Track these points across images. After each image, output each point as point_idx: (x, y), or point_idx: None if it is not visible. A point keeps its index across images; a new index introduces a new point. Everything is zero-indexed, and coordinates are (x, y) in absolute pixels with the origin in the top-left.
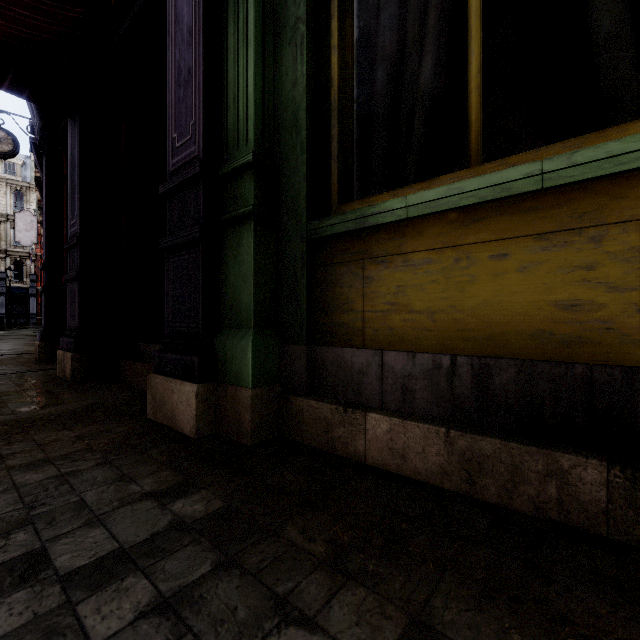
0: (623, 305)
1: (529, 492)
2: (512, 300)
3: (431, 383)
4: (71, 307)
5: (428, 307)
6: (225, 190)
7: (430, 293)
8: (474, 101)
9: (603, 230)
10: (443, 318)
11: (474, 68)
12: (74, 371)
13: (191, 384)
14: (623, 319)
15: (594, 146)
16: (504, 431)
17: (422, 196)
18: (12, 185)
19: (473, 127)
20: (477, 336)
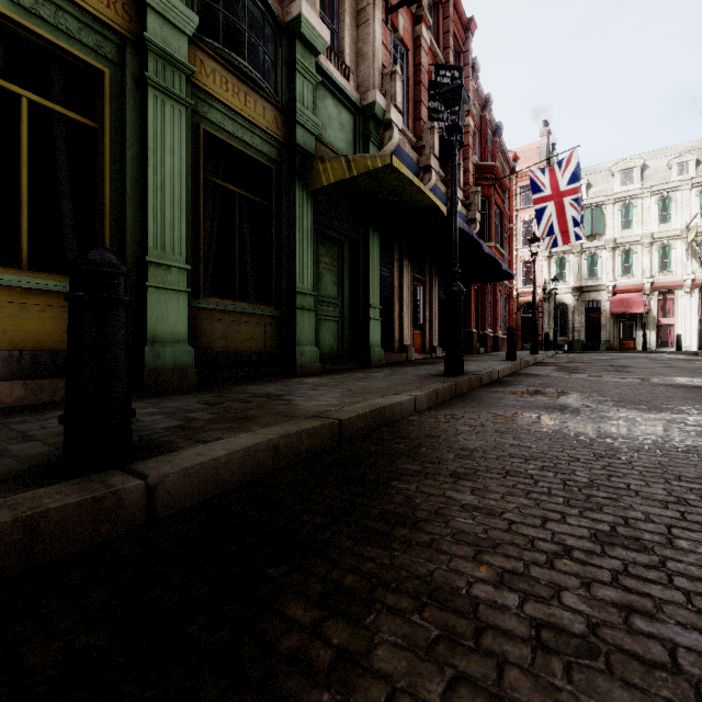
0: None
1: (61, 393)
2: (48, 329)
3: (8, 364)
4: None
5: (4, 329)
6: None
7: (5, 322)
8: (25, 241)
9: None
10: (13, 334)
11: (25, 226)
12: None
13: None
14: None
15: None
16: (46, 378)
17: (3, 276)
18: None
19: (25, 252)
20: (32, 342)
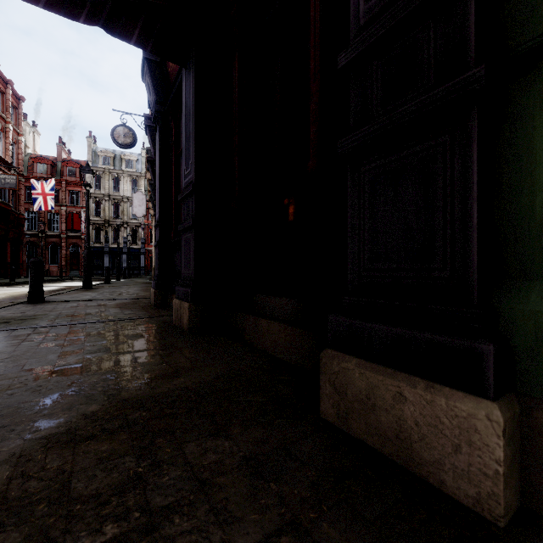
0: None
1: None
2: None
3: None
4: (185, 256)
5: None
6: (509, 2)
7: None
8: None
9: None
10: None
11: None
12: (190, 322)
13: (471, 397)
14: None
15: None
16: None
17: None
18: (130, 175)
19: None
20: None
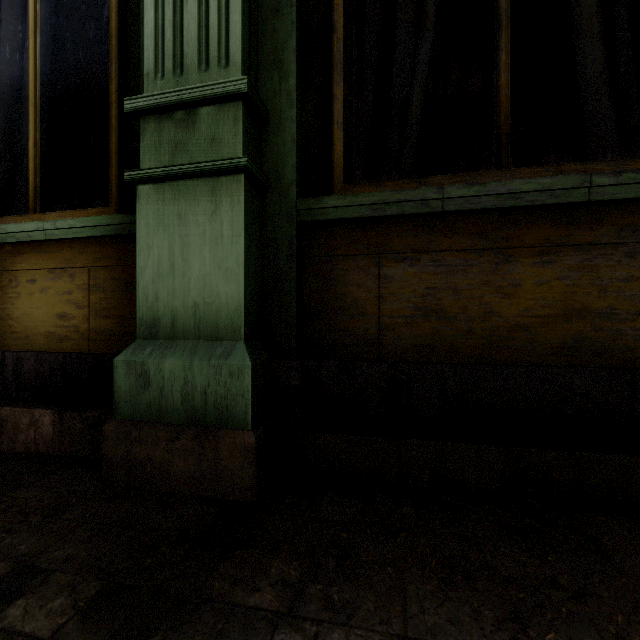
0: (83, 317)
1: (23, 438)
2: (38, 312)
3: None
4: None
5: None
6: None
7: None
8: (31, 166)
9: (75, 271)
10: (3, 324)
11: (31, 142)
12: None
13: None
14: (83, 325)
15: (64, 219)
16: (29, 402)
17: None
18: None
19: (31, 185)
20: (21, 337)
